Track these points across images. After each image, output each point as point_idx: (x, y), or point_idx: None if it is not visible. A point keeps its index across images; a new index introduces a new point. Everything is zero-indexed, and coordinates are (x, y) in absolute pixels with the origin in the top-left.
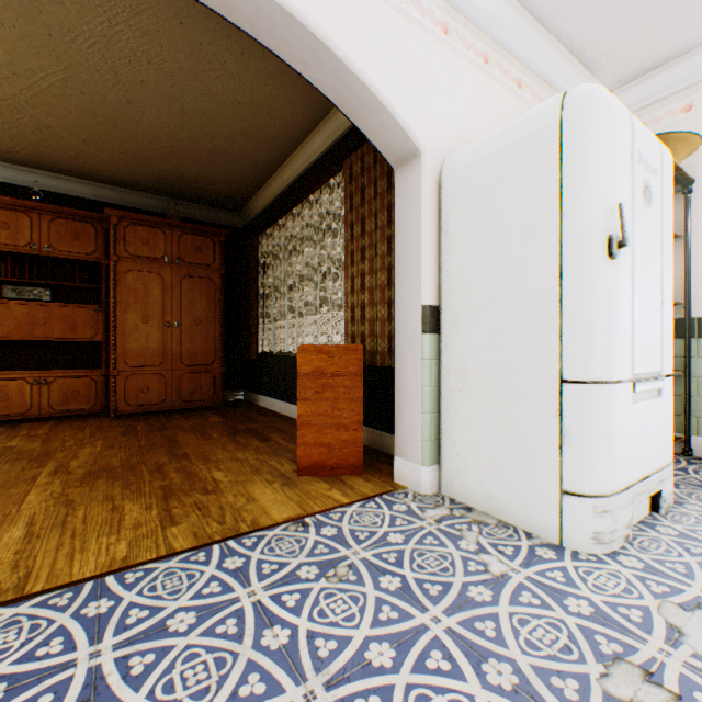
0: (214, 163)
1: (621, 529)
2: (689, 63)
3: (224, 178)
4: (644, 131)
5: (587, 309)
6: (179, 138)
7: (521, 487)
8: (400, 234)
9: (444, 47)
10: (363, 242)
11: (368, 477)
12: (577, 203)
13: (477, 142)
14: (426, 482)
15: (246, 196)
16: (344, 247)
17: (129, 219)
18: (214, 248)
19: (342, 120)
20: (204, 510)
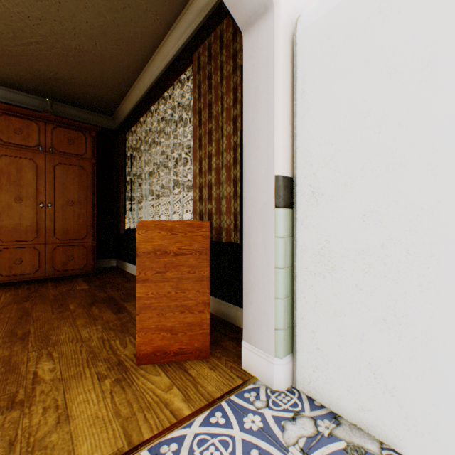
0: (81, 65)
1: None
2: None
3: (93, 81)
4: None
5: None
6: (42, 33)
7: (415, 408)
8: (249, 100)
9: None
10: (210, 126)
11: (214, 363)
12: None
13: None
14: (279, 376)
15: (115, 101)
16: (193, 132)
17: (2, 110)
18: (86, 141)
19: (192, 20)
20: None
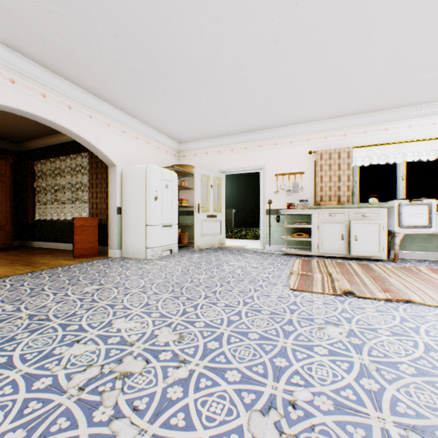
0: (13, 128)
1: (158, 254)
2: (195, 144)
3: (16, 132)
4: (167, 173)
5: (151, 211)
6: None
7: (140, 249)
8: (111, 186)
9: (124, 137)
10: (97, 181)
11: (100, 257)
12: (149, 189)
13: (131, 167)
14: (118, 254)
15: (26, 139)
16: (89, 181)
17: None
18: (6, 165)
19: None
20: (47, 265)
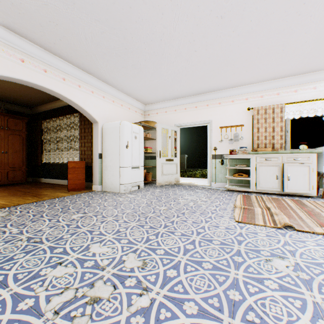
0: (27, 97)
1: (129, 189)
2: (157, 105)
3: (29, 100)
4: (135, 127)
5: (123, 156)
6: (15, 90)
7: (115, 185)
8: (94, 137)
9: (104, 101)
10: (85, 134)
11: (86, 190)
12: (122, 140)
13: (109, 123)
14: (99, 188)
15: (36, 105)
16: (79, 134)
17: None
18: (23, 124)
19: None
20: (48, 196)
